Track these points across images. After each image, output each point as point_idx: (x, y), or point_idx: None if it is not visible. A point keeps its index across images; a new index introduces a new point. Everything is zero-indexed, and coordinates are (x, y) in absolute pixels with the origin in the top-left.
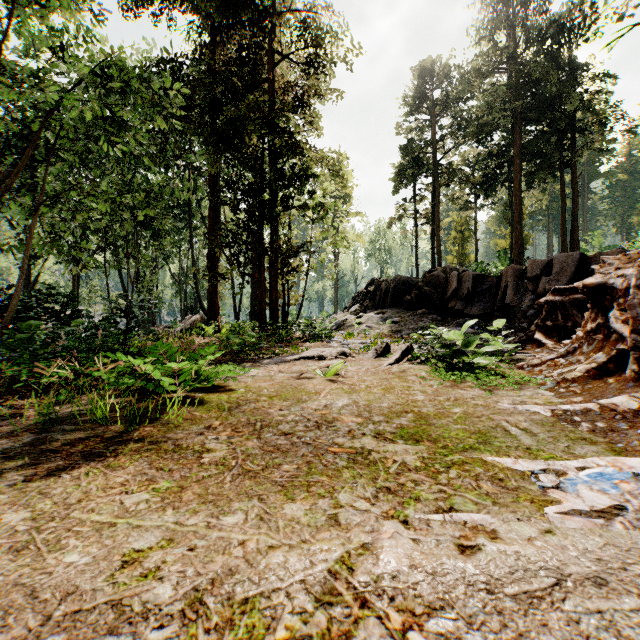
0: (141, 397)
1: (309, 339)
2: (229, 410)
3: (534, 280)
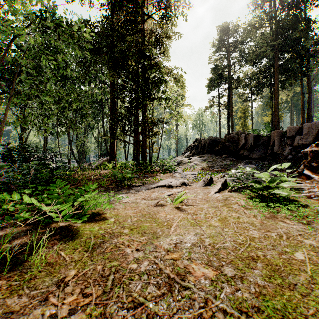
0: (34, 226)
1: (163, 172)
2: (92, 249)
3: (290, 138)
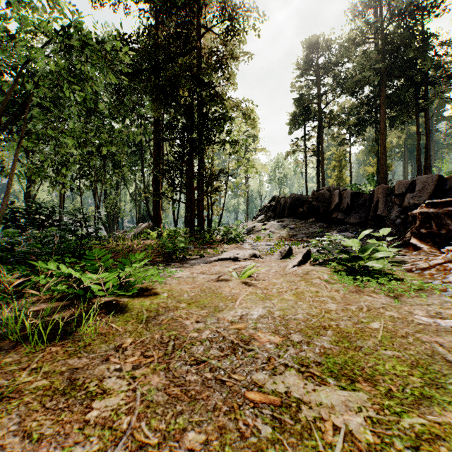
0: (72, 302)
1: (227, 242)
2: (146, 321)
3: (400, 196)
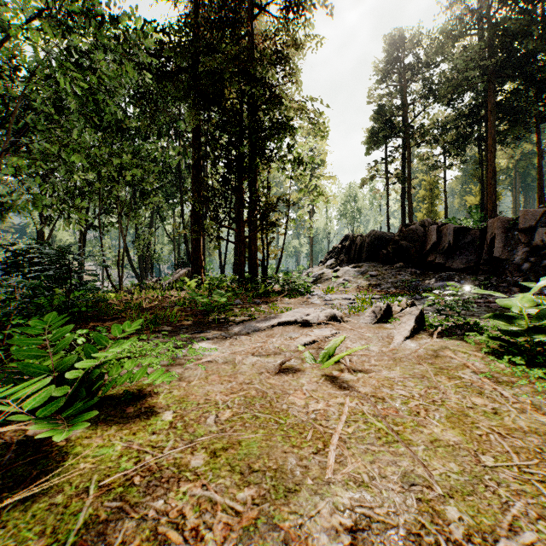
0: None
1: (288, 294)
2: None
3: (526, 231)
